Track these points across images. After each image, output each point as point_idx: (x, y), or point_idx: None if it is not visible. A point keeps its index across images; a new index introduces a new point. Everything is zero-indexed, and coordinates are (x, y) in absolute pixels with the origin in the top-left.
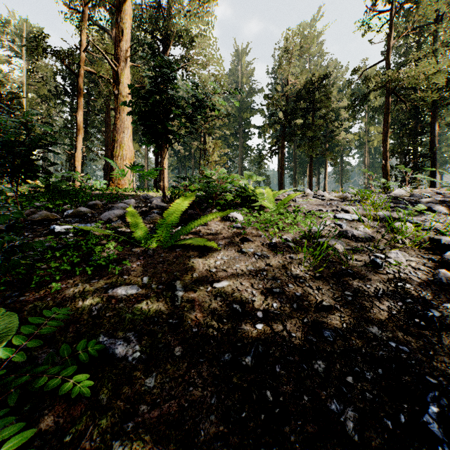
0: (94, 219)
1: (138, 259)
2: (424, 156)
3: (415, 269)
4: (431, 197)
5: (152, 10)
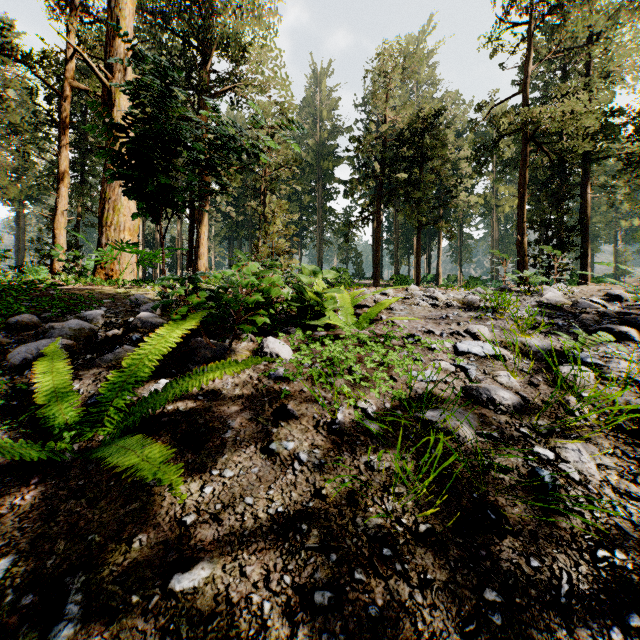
0: (3, 356)
1: (25, 483)
2: (573, 229)
3: (620, 495)
4: (604, 305)
5: (184, 1)
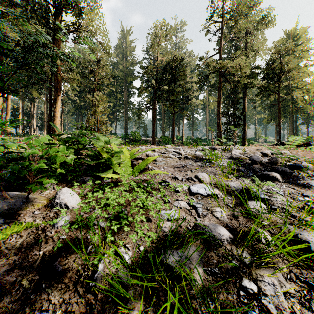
0: None
1: None
2: (240, 118)
3: None
4: (261, 158)
5: None
